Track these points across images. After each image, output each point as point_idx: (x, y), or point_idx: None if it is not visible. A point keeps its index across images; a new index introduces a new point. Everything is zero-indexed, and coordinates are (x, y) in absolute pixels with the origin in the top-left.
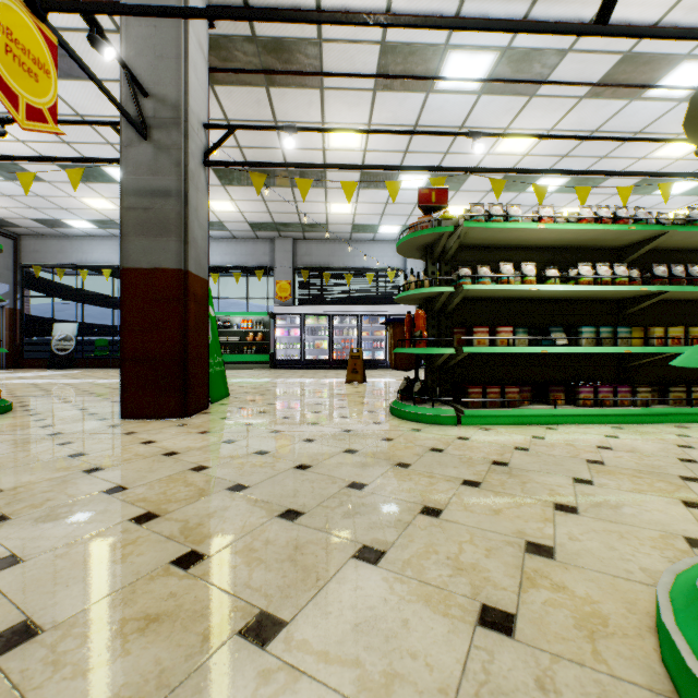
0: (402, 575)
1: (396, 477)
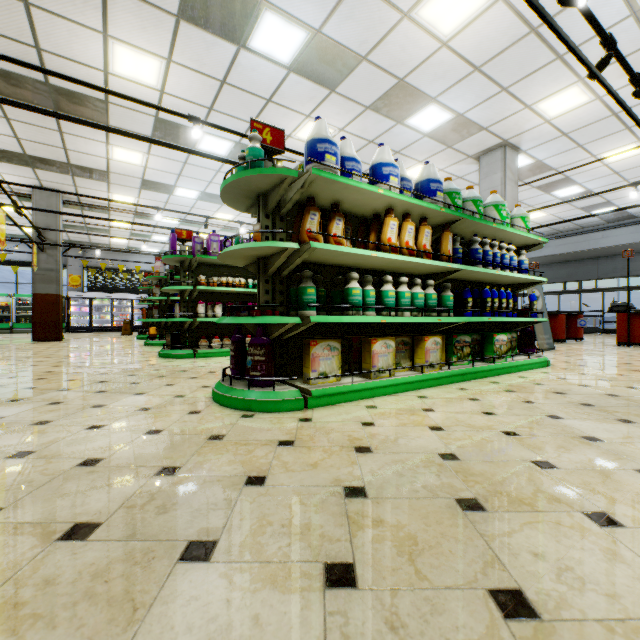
0: (125, 344)
1: (129, 342)
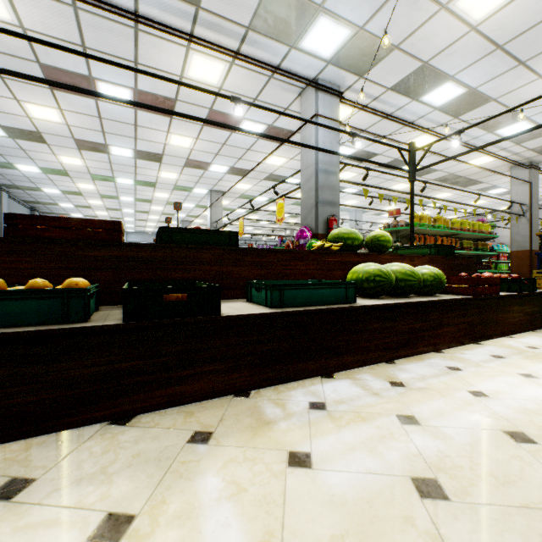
0: None
1: None
